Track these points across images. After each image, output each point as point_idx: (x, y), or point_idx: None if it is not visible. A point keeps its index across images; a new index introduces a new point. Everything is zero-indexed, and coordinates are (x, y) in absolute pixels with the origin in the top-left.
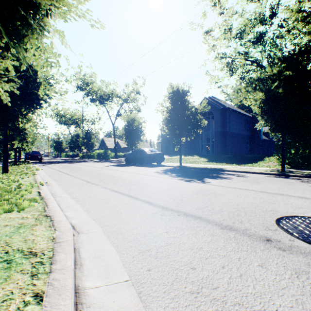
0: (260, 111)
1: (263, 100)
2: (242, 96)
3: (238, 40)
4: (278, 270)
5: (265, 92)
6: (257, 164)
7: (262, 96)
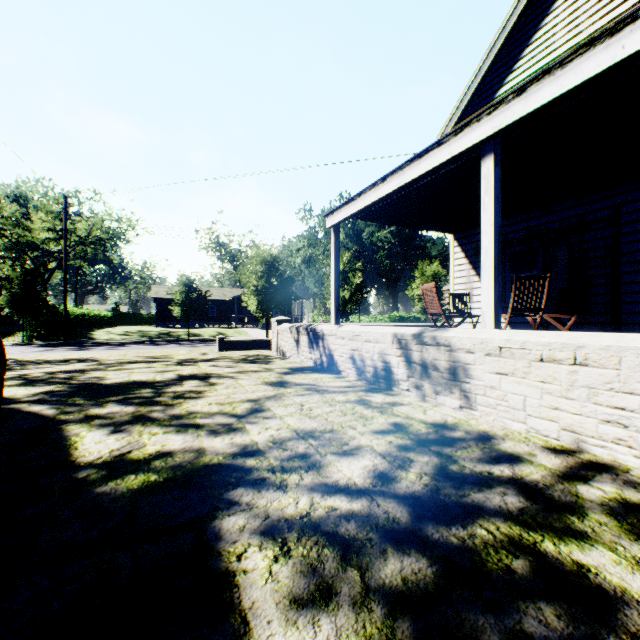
0: (6, 303)
1: (9, 295)
2: None
3: None
4: None
5: (10, 291)
6: (8, 340)
7: (8, 294)
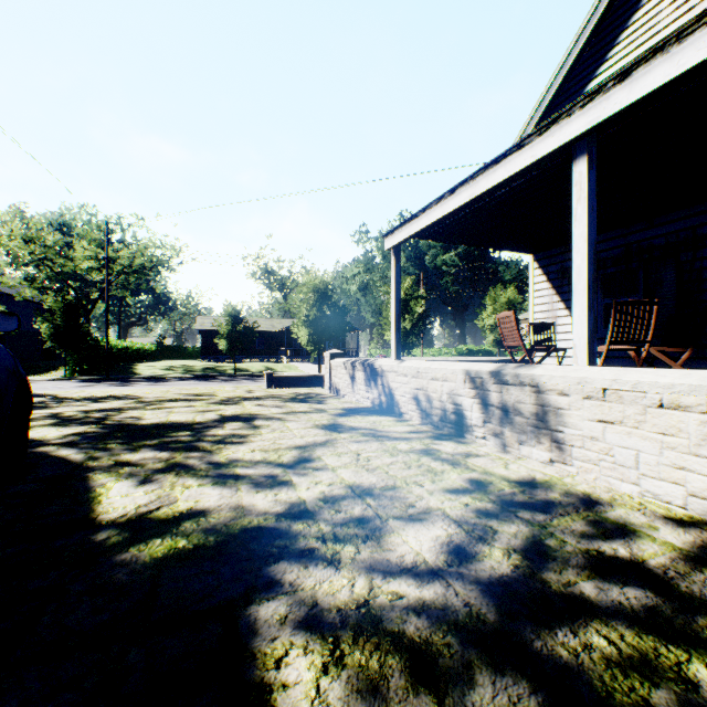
0: (49, 336)
1: (51, 327)
2: (32, 294)
3: (28, 244)
4: (43, 389)
5: (52, 324)
6: (51, 374)
7: (51, 326)
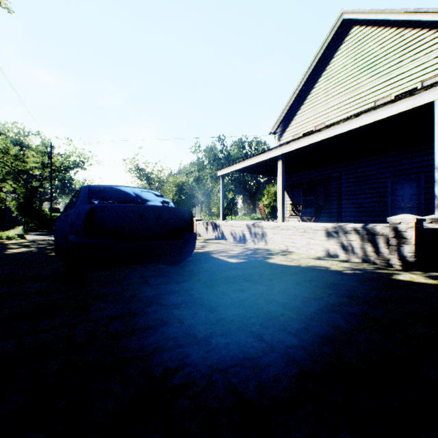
0: (16, 208)
1: (17, 203)
2: None
3: None
4: None
5: (18, 201)
6: (11, 231)
7: (17, 203)
